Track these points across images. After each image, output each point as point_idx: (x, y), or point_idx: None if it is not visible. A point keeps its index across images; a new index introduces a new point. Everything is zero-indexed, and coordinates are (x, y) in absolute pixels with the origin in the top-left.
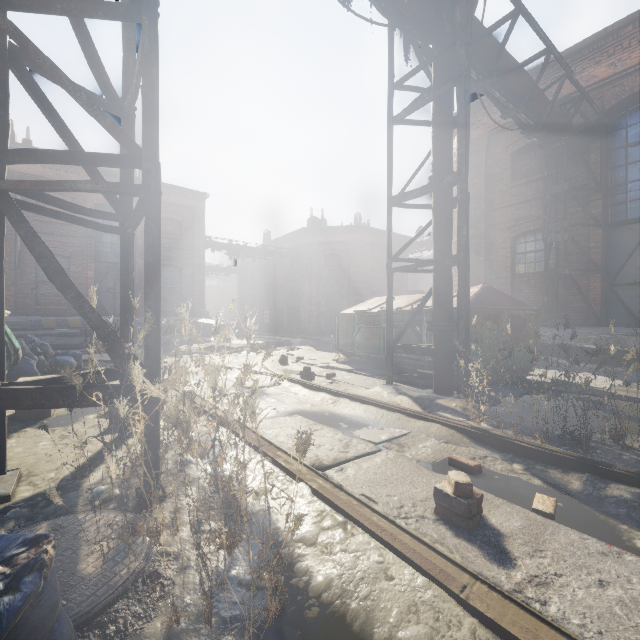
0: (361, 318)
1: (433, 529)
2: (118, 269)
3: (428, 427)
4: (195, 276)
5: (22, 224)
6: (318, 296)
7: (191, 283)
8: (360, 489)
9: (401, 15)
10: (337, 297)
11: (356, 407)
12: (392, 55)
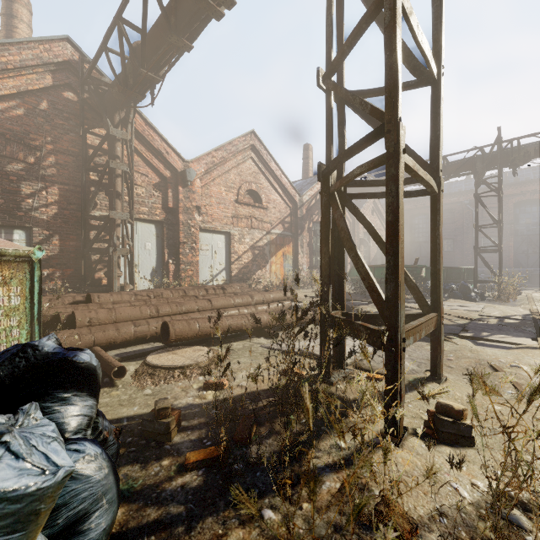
0: None
1: None
2: (529, 238)
3: None
4: None
5: (480, 257)
6: None
7: None
8: None
9: None
10: None
11: None
12: None
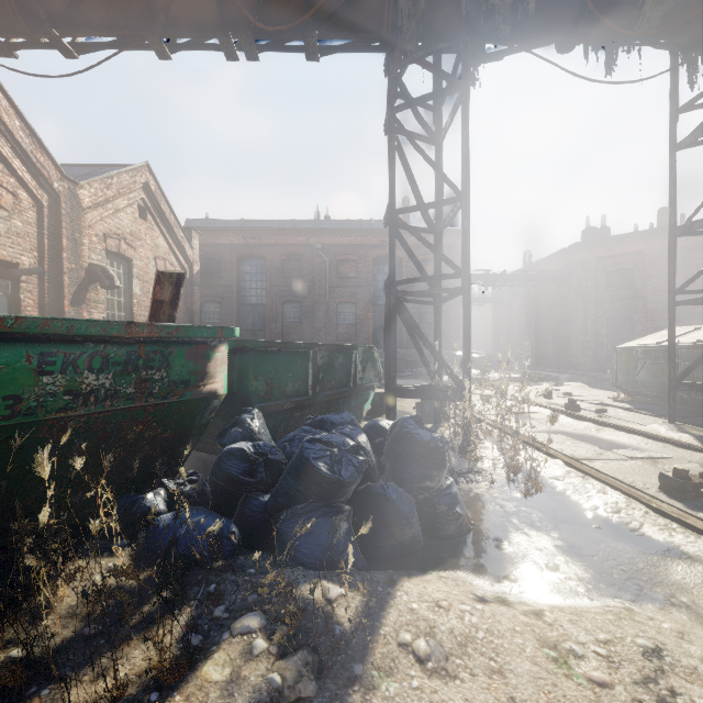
0: (646, 352)
1: (651, 493)
2: None
3: (695, 455)
4: (451, 310)
5: (406, 312)
6: (596, 323)
7: (448, 317)
8: (602, 471)
9: (683, 44)
10: (625, 324)
11: (620, 435)
12: (674, 81)
